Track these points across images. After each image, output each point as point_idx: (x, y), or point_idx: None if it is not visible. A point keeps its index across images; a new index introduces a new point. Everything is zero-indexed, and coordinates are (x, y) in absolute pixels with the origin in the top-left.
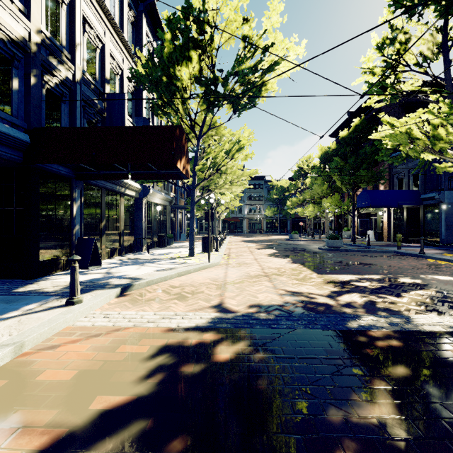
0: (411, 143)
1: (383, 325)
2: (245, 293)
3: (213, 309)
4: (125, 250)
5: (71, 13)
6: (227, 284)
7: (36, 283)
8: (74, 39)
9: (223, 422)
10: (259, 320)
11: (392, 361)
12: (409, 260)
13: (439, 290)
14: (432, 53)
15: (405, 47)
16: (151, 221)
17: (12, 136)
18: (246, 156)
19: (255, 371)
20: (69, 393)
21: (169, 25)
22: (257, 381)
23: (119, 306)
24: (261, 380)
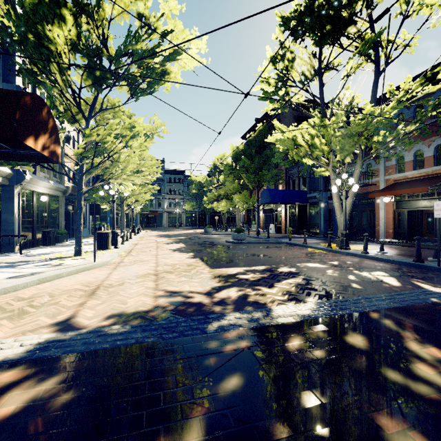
0: (296, 148)
1: (242, 323)
2: (115, 299)
3: (52, 328)
4: None
5: None
6: (100, 288)
7: None
8: None
9: None
10: (105, 336)
11: (230, 370)
12: (294, 250)
13: (306, 277)
14: (311, 74)
15: (292, 65)
16: (32, 214)
17: None
18: (141, 144)
19: (37, 430)
20: None
21: None
22: None
23: None
24: None
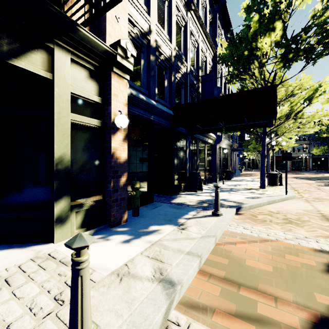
0: None
1: None
2: None
3: None
4: (206, 181)
5: (184, 31)
6: (328, 217)
7: (177, 198)
8: (187, 47)
9: None
10: None
11: None
12: None
13: None
14: None
15: None
16: (220, 160)
17: (168, 113)
18: (328, 99)
19: None
20: (284, 282)
21: (247, 10)
22: None
23: (244, 221)
24: None
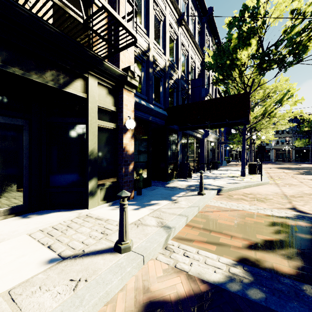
0: None
1: None
2: (311, 204)
3: (291, 210)
4: (196, 170)
5: (176, 43)
6: (288, 196)
7: (170, 183)
8: (178, 57)
9: None
10: None
11: None
12: None
13: None
14: None
15: None
16: (208, 152)
17: (163, 114)
18: (295, 102)
19: None
20: (240, 230)
21: (229, 26)
22: None
23: (222, 199)
24: None
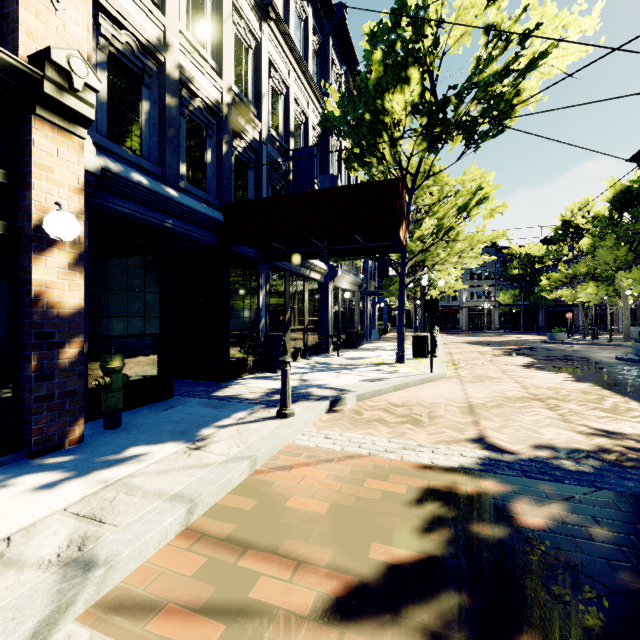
0: None
1: None
2: (515, 424)
3: (474, 444)
4: (309, 352)
5: (256, 59)
6: (476, 407)
7: (230, 387)
8: (260, 90)
9: (591, 628)
10: (565, 471)
11: None
12: None
13: None
14: None
15: None
16: (338, 312)
17: (209, 216)
18: (492, 211)
19: (607, 556)
20: (334, 530)
21: (372, 40)
22: (619, 573)
23: (335, 424)
24: (627, 574)
